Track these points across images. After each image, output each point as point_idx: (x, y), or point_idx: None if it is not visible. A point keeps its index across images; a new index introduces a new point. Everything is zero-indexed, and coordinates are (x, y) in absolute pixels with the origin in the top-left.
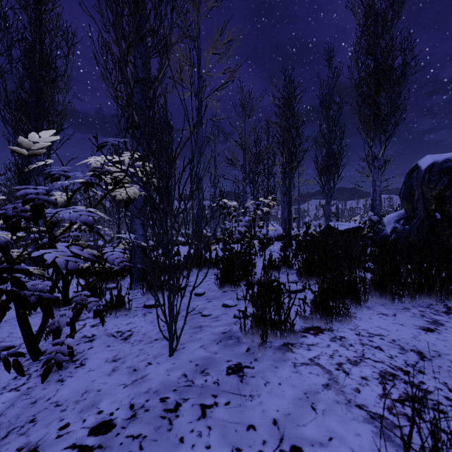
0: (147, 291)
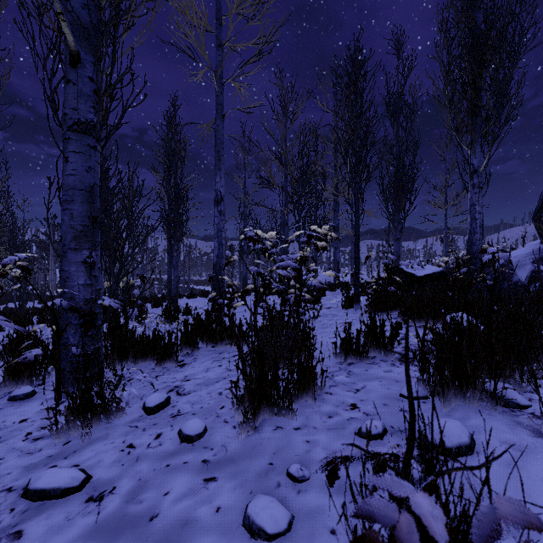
0: (70, 421)
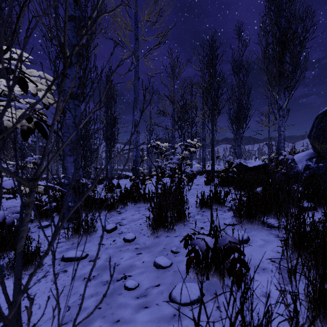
0: (73, 234)
